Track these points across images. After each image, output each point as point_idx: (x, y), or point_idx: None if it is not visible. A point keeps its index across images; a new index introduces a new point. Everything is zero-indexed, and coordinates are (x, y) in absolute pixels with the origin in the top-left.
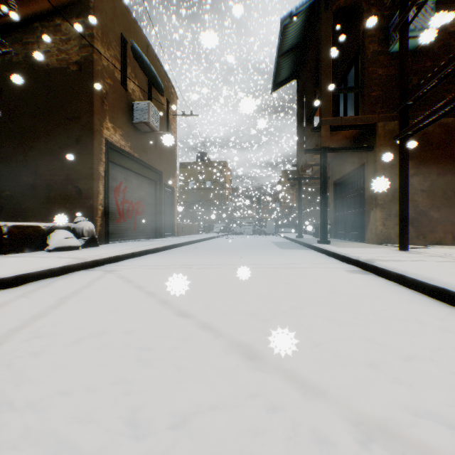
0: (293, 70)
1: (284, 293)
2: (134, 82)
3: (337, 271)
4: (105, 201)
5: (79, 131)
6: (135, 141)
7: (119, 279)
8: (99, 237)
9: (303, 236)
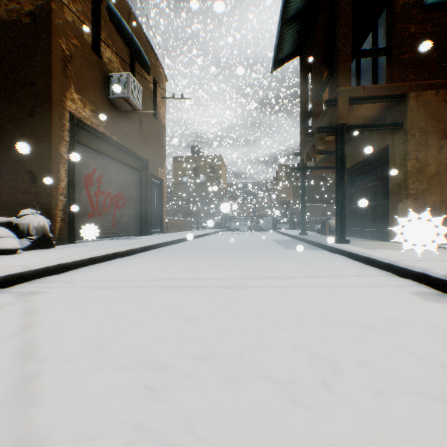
0: (297, 44)
1: (362, 385)
2: (111, 50)
3: (401, 294)
4: (69, 190)
5: (33, 101)
6: (113, 121)
7: (14, 321)
8: (60, 235)
9: (307, 233)
